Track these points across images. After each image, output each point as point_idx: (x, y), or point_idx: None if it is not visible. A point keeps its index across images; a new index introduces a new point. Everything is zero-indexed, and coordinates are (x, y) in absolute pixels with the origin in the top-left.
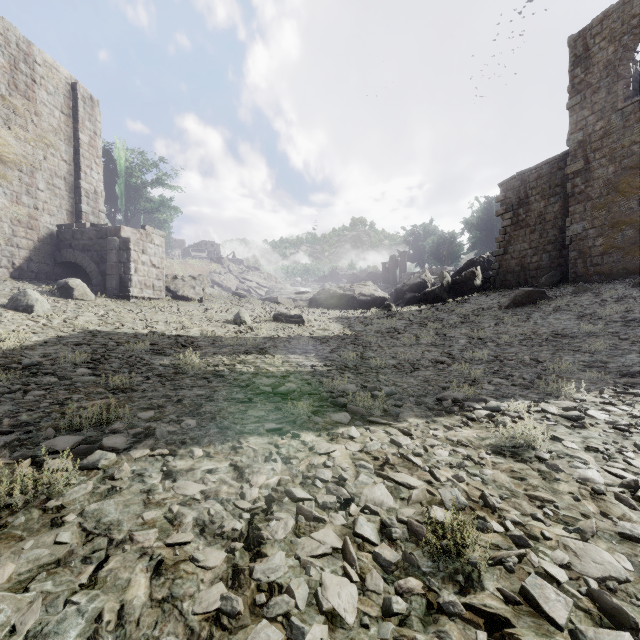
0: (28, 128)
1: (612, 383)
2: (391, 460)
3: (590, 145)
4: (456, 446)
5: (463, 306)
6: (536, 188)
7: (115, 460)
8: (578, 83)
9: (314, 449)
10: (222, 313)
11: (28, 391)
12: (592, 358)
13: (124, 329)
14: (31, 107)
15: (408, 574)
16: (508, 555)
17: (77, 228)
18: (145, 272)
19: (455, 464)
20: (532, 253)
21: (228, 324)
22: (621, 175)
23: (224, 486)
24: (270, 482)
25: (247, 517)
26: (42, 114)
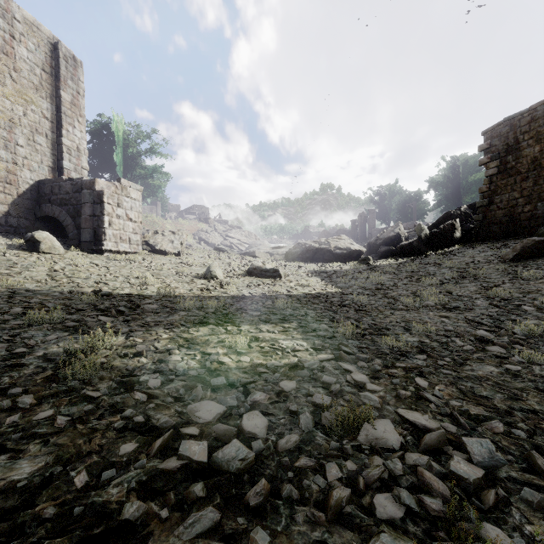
0: (6, 83)
1: None
2: None
3: None
4: None
5: (450, 259)
6: (529, 132)
7: None
8: None
9: None
10: (196, 267)
11: None
12: None
13: (66, 287)
14: (10, 62)
15: None
16: None
17: (55, 183)
18: (120, 226)
19: None
20: (524, 202)
21: (197, 279)
22: None
23: None
24: None
25: None
26: (22, 70)
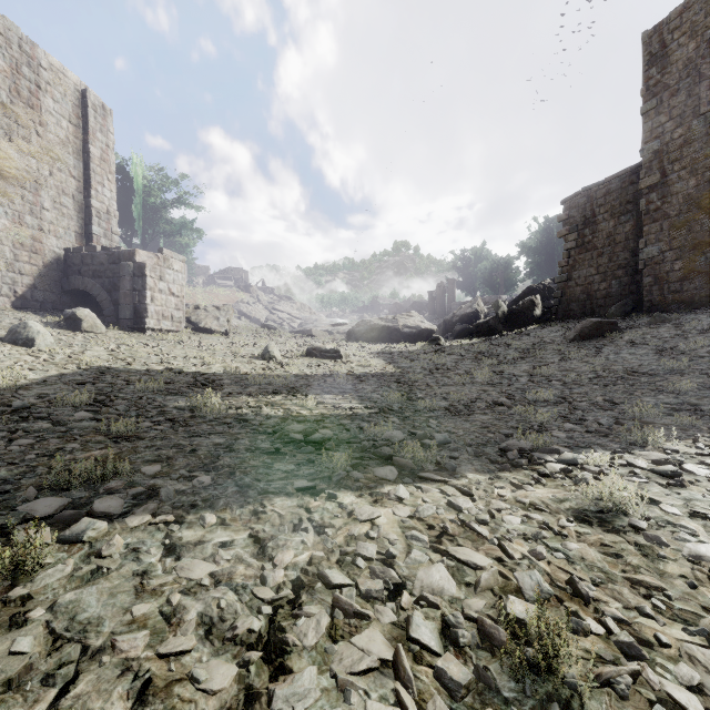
0: (32, 140)
1: (706, 430)
2: (450, 529)
3: (667, 155)
4: (529, 510)
5: (521, 339)
6: (604, 205)
7: (106, 530)
8: (653, 85)
9: (354, 514)
10: (249, 347)
11: (13, 440)
12: (678, 399)
13: (136, 365)
14: (35, 116)
15: (484, 701)
16: (618, 673)
17: (87, 252)
18: (163, 301)
19: (530, 535)
20: (600, 279)
21: (255, 360)
22: (704, 189)
23: (240, 566)
24: (299, 560)
25: (268, 612)
26: (48, 124)
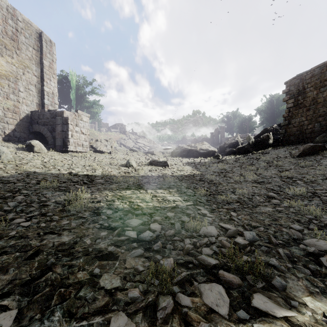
0: (13, 56)
1: None
2: None
3: None
4: None
5: (265, 155)
6: (310, 83)
7: None
8: None
9: None
10: (120, 160)
11: None
12: None
13: (53, 170)
14: (15, 45)
15: None
16: None
17: (41, 112)
18: (77, 137)
19: None
20: (308, 123)
21: (122, 167)
22: None
23: None
24: None
25: None
26: (22, 49)
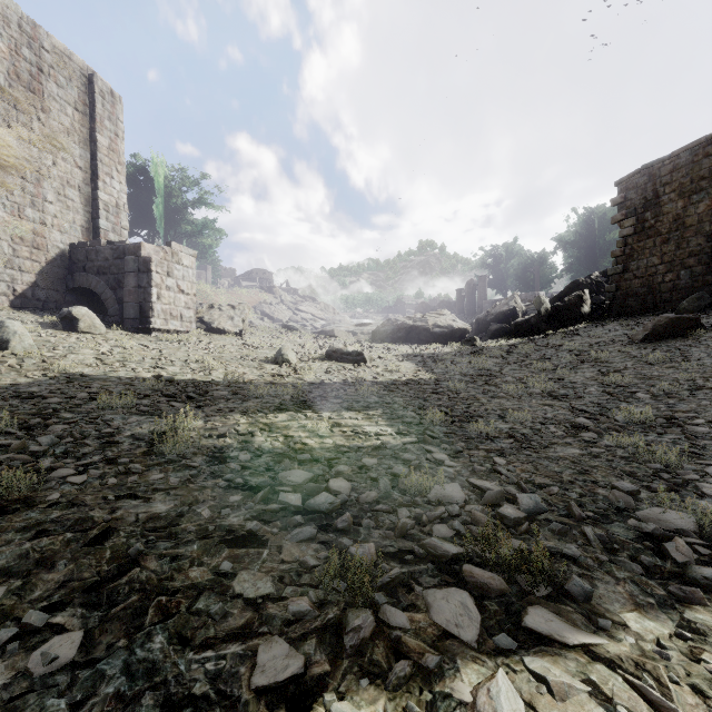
0: (33, 127)
1: None
2: None
3: None
4: None
5: (573, 339)
6: (671, 184)
7: None
8: None
9: None
10: (263, 349)
11: None
12: None
13: (121, 372)
14: (37, 102)
15: None
16: None
17: (91, 247)
18: (171, 299)
19: None
20: (665, 269)
21: (266, 364)
22: None
23: None
24: None
25: None
26: (51, 110)
